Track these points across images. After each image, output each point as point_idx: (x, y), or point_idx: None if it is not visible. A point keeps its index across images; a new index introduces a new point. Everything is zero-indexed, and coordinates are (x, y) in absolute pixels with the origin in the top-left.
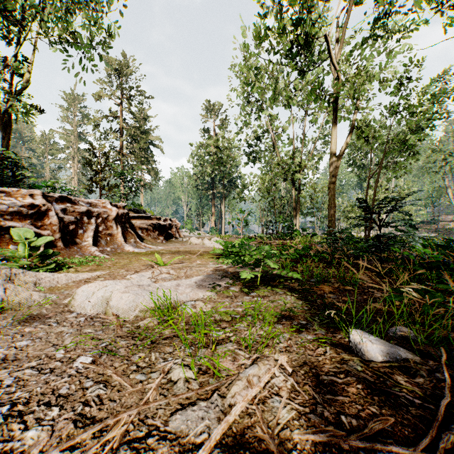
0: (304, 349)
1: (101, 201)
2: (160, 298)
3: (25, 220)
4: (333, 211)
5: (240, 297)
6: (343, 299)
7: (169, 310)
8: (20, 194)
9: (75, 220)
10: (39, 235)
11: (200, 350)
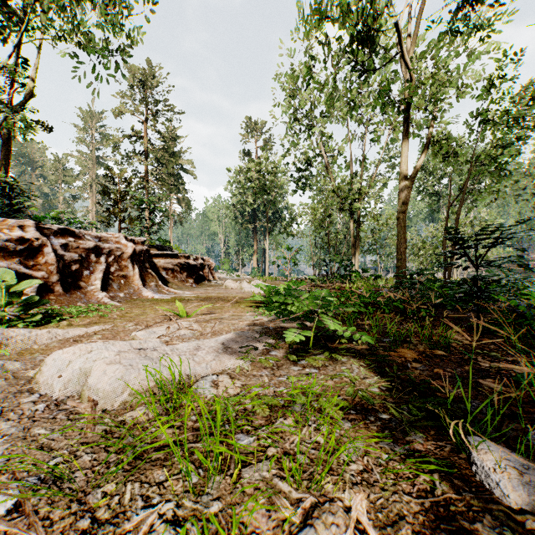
0: (394, 477)
1: (113, 235)
2: (160, 375)
3: (13, 259)
4: (403, 247)
5: (285, 367)
6: (436, 371)
7: (173, 395)
8: (6, 224)
9: (79, 258)
10: (30, 278)
11: (212, 479)
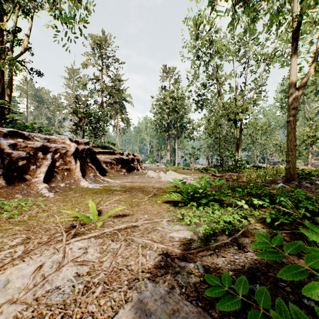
0: None
1: (60, 137)
2: None
3: None
4: (294, 144)
5: None
6: None
7: None
8: None
9: (27, 155)
10: None
11: None
